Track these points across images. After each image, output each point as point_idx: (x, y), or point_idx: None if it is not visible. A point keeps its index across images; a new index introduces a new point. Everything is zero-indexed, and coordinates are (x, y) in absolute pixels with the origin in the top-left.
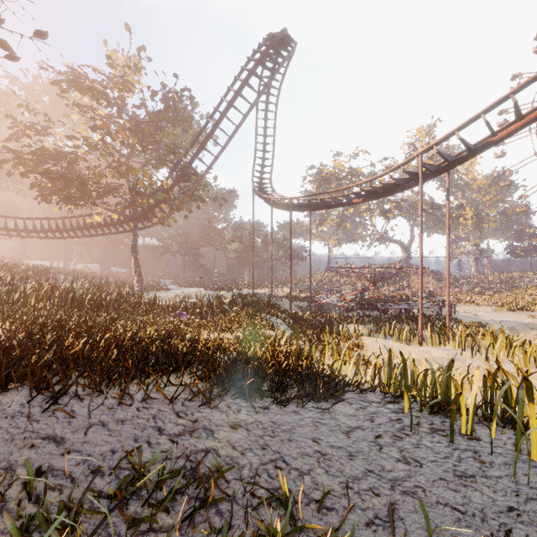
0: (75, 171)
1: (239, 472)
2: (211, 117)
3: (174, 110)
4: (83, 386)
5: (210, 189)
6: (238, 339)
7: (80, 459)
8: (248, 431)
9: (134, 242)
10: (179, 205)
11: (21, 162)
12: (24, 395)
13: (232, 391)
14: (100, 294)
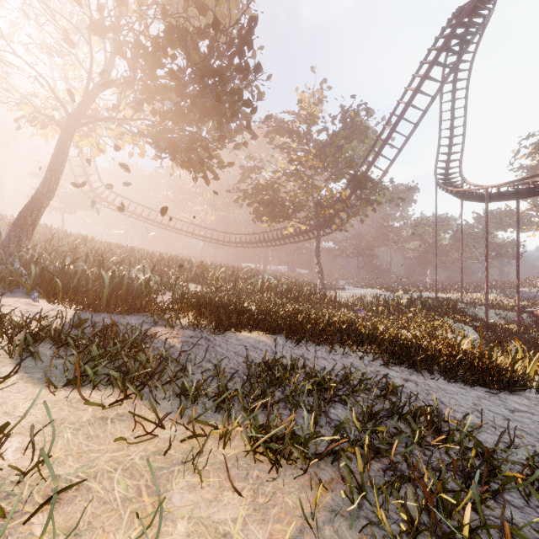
0: (277, 196)
1: (407, 397)
2: (387, 122)
3: (350, 125)
4: (309, 339)
5: (385, 191)
6: (414, 336)
7: (319, 367)
8: (416, 385)
9: (317, 248)
10: (356, 211)
11: (247, 196)
12: (282, 339)
13: (405, 365)
14: (298, 290)
